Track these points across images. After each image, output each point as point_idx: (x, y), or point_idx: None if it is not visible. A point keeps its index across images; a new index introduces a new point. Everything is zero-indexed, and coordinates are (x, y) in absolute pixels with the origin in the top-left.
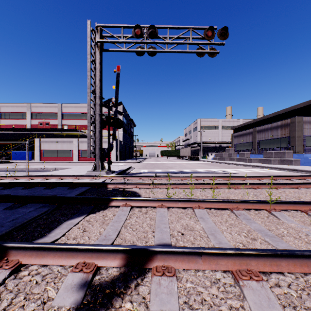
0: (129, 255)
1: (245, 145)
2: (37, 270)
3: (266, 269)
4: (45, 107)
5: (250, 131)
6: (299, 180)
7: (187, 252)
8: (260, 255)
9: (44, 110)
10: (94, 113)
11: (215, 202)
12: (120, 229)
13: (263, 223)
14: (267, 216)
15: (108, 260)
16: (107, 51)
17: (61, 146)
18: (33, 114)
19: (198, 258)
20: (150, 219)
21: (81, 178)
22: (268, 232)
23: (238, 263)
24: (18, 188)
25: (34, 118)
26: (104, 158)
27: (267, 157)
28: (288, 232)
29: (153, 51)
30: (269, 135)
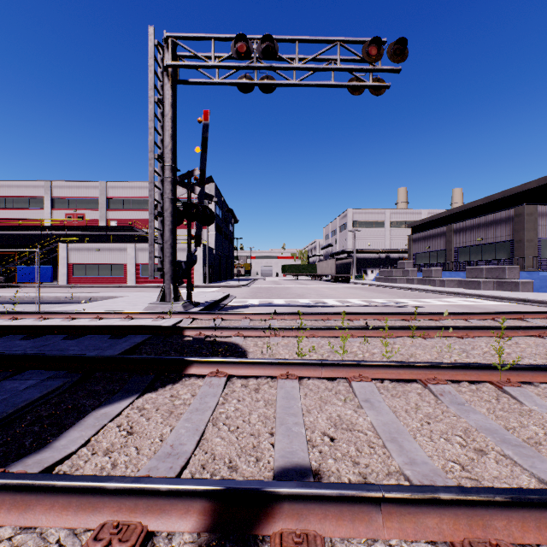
0: (219, 503)
1: (432, 255)
2: (11, 541)
3: (530, 539)
4: (78, 187)
5: (441, 231)
6: (538, 320)
7: (351, 498)
8: (514, 505)
9: (75, 193)
10: (161, 198)
11: (392, 367)
12: (204, 429)
13: (491, 413)
14: (497, 396)
15: (172, 516)
16: (185, 83)
17: (106, 257)
18: (56, 201)
19: (375, 511)
20: (266, 405)
21: (137, 316)
22: (507, 434)
23: (464, 522)
24: (14, 338)
25: (57, 208)
26: (180, 280)
27: (474, 277)
28: (546, 433)
29: (269, 83)
30: (477, 238)
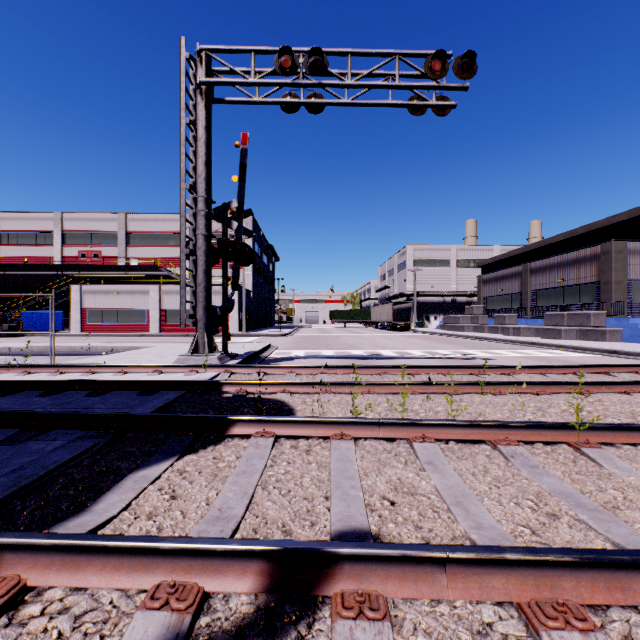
0: (277, 564)
1: (505, 298)
2: (63, 602)
3: (599, 600)
4: (93, 220)
5: (515, 270)
6: (625, 375)
7: (414, 558)
8: (583, 565)
9: (90, 227)
10: (194, 234)
11: (458, 427)
12: (253, 492)
13: (566, 476)
14: (574, 458)
15: (229, 577)
16: (220, 102)
17: (126, 301)
18: (67, 236)
19: (439, 572)
20: (319, 467)
21: (167, 370)
22: (582, 498)
23: (532, 583)
24: (31, 394)
25: (68, 244)
26: (215, 328)
27: (554, 325)
28: (626, 497)
29: (317, 102)
30: (557, 279)
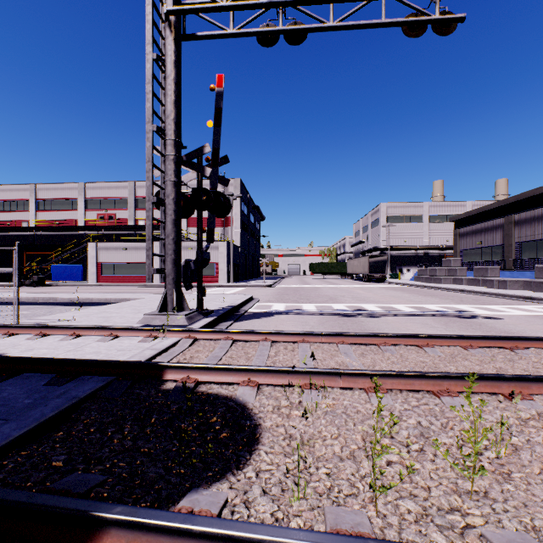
0: None
1: (485, 251)
2: None
3: None
4: (108, 188)
5: (497, 223)
6: None
7: None
8: None
9: (106, 194)
10: (163, 181)
11: None
12: None
13: None
14: None
15: None
16: (192, 38)
17: (132, 256)
18: (89, 202)
19: None
20: None
21: (123, 333)
22: None
23: None
24: None
25: (90, 209)
26: (189, 283)
27: None
28: None
29: (298, 29)
30: None
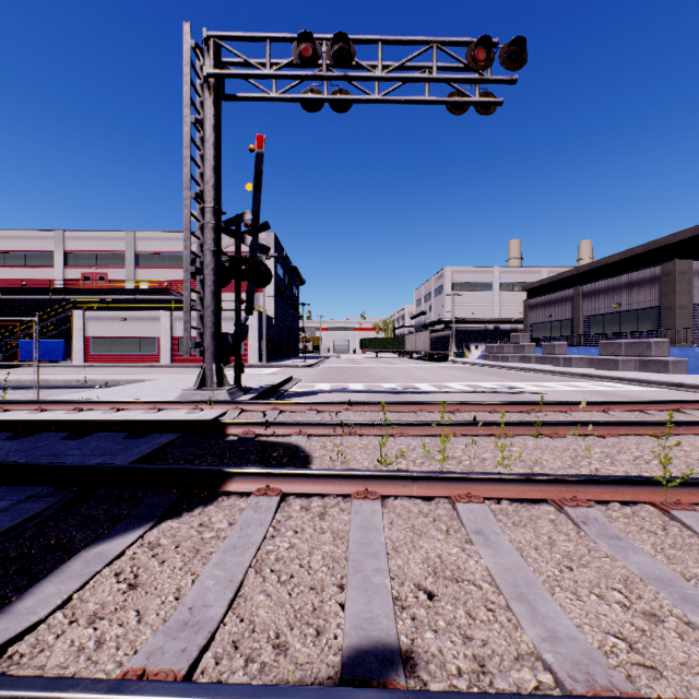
0: None
1: (554, 325)
2: None
3: None
4: (98, 239)
5: (566, 294)
6: None
7: None
8: None
9: (95, 247)
10: (201, 250)
11: (512, 482)
12: (243, 579)
13: (658, 552)
14: (663, 525)
15: None
16: (232, 99)
17: (134, 329)
18: (70, 257)
19: None
20: (334, 539)
21: (167, 406)
22: (687, 588)
23: None
24: None
25: (71, 265)
26: (226, 358)
27: (609, 355)
28: None
29: (343, 99)
30: (613, 304)
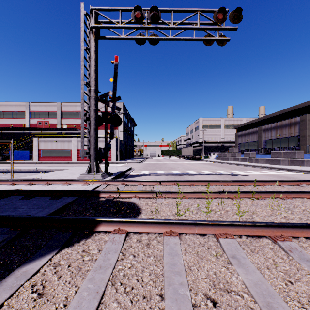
0: None
1: (249, 144)
2: None
3: None
4: (44, 105)
5: (255, 130)
6: None
7: None
8: None
9: (43, 109)
10: (89, 109)
11: (247, 226)
12: (104, 290)
13: None
14: None
15: None
16: (103, 38)
17: (60, 146)
18: (32, 113)
19: None
20: (155, 261)
21: (72, 182)
22: None
23: None
24: None
25: (33, 117)
26: (101, 159)
27: (276, 157)
28: None
29: (155, 38)
30: (277, 134)
